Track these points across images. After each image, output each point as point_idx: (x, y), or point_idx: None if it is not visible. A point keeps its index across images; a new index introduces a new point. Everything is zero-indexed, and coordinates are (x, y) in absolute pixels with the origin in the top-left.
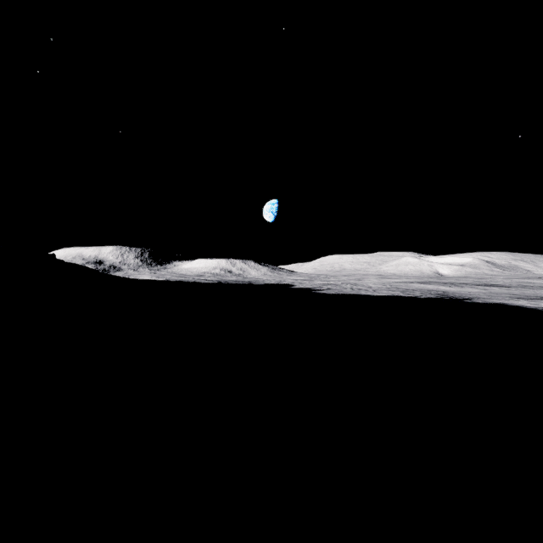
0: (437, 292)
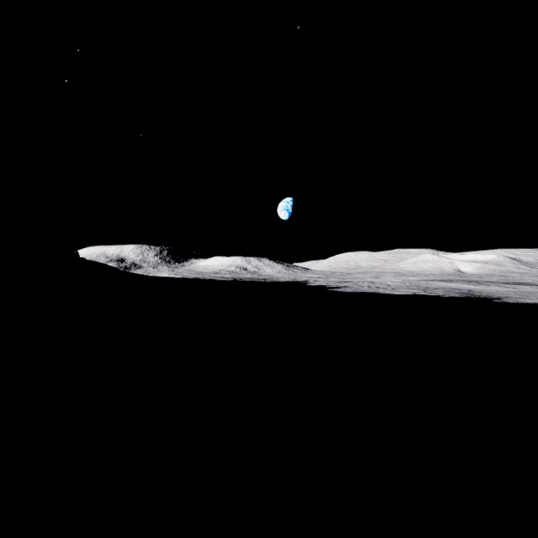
0: (461, 290)
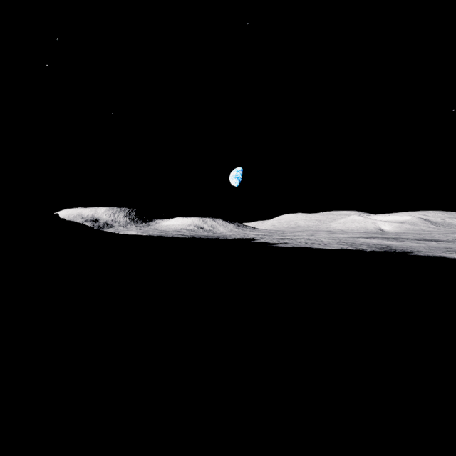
0: (381, 246)
